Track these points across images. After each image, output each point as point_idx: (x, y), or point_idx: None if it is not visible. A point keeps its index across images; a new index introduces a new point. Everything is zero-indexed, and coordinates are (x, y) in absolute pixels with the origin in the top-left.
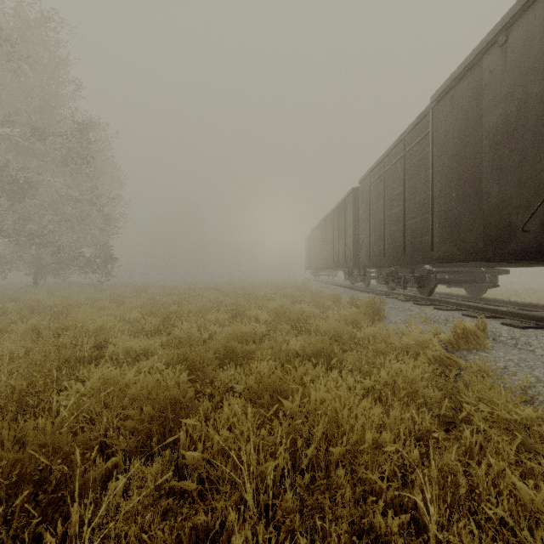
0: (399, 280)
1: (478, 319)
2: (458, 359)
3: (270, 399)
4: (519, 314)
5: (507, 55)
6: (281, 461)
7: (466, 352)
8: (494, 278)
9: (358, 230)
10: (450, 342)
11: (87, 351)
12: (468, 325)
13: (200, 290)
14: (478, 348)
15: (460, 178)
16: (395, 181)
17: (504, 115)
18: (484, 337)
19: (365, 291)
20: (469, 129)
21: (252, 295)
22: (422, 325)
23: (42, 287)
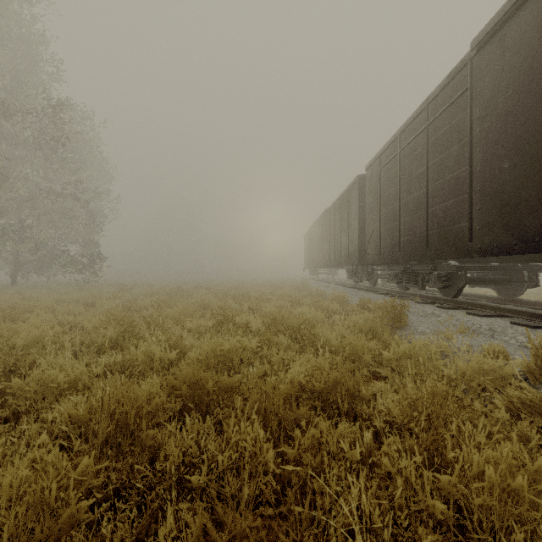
0: (416, 278)
1: None
2: None
3: None
4: None
5: None
6: None
7: None
8: (535, 276)
9: (364, 223)
10: (531, 372)
11: None
12: None
13: (190, 289)
14: None
15: (517, 141)
16: (414, 160)
17: None
18: None
19: (371, 291)
20: (534, 72)
21: (245, 295)
22: (462, 338)
23: (17, 287)
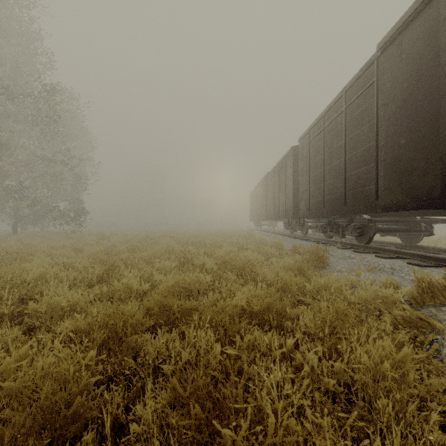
0: (338, 229)
1: None
2: (434, 321)
3: (201, 414)
4: None
5: None
6: None
7: (434, 309)
8: (430, 227)
9: (297, 184)
10: (414, 298)
11: (8, 308)
12: (437, 278)
13: (157, 238)
14: None
15: (410, 123)
16: (335, 135)
17: None
18: None
19: (303, 239)
20: (422, 71)
21: (202, 242)
22: (369, 275)
23: (18, 236)
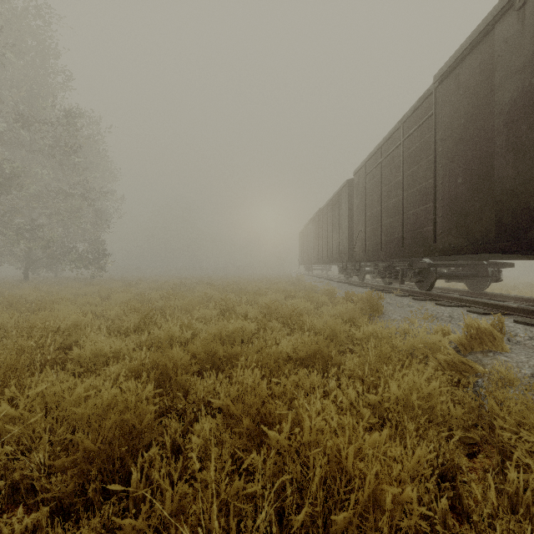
0: (397, 274)
1: (494, 317)
2: (475, 364)
3: (251, 426)
4: (533, 311)
5: (525, 20)
6: (263, 518)
7: (481, 355)
8: (497, 272)
9: (352, 223)
10: (462, 344)
11: (51, 354)
12: (484, 324)
13: (191, 284)
14: (495, 350)
15: (467, 162)
16: (393, 170)
17: (521, 87)
18: (501, 339)
19: (359, 286)
20: (478, 108)
21: (244, 290)
22: (425, 323)
23: (31, 282)
